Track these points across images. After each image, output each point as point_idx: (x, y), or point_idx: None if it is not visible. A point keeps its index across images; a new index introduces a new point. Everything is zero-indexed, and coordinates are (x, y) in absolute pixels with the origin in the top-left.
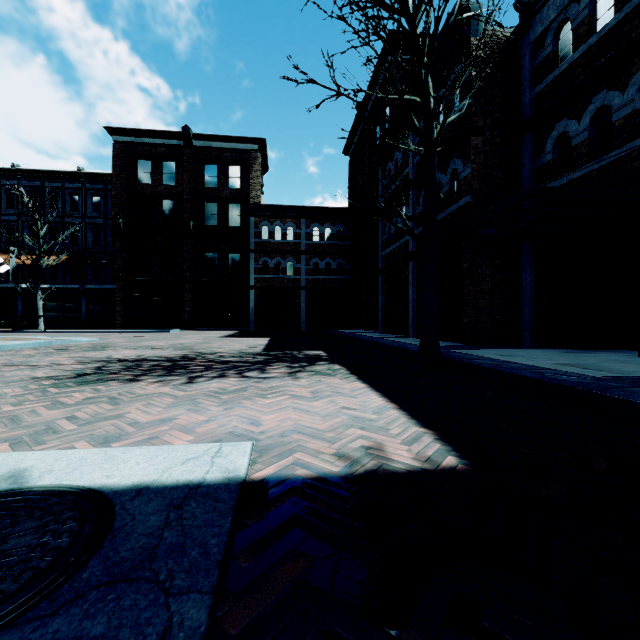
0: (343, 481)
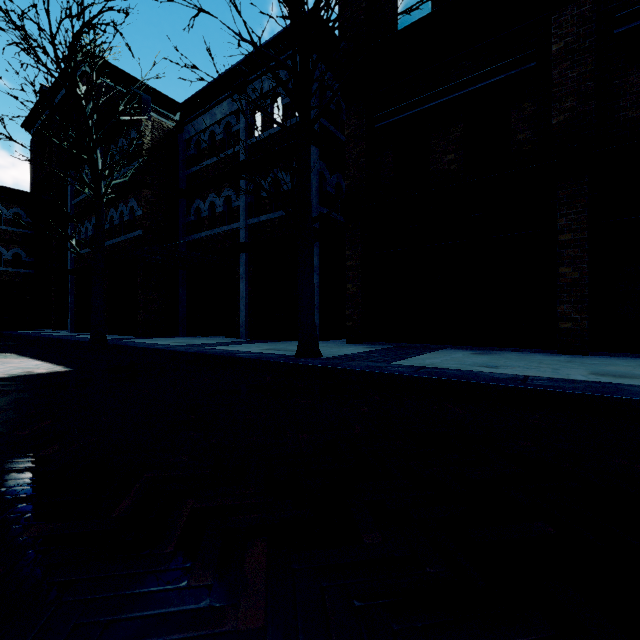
0: (9, 377)
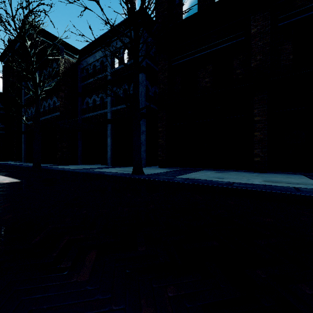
0: None
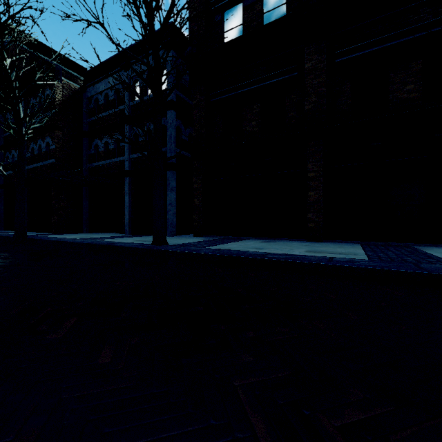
0: None
